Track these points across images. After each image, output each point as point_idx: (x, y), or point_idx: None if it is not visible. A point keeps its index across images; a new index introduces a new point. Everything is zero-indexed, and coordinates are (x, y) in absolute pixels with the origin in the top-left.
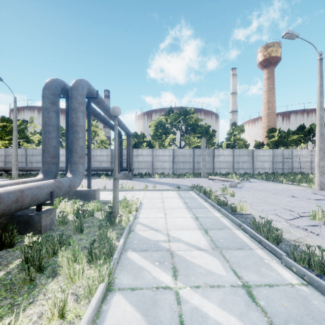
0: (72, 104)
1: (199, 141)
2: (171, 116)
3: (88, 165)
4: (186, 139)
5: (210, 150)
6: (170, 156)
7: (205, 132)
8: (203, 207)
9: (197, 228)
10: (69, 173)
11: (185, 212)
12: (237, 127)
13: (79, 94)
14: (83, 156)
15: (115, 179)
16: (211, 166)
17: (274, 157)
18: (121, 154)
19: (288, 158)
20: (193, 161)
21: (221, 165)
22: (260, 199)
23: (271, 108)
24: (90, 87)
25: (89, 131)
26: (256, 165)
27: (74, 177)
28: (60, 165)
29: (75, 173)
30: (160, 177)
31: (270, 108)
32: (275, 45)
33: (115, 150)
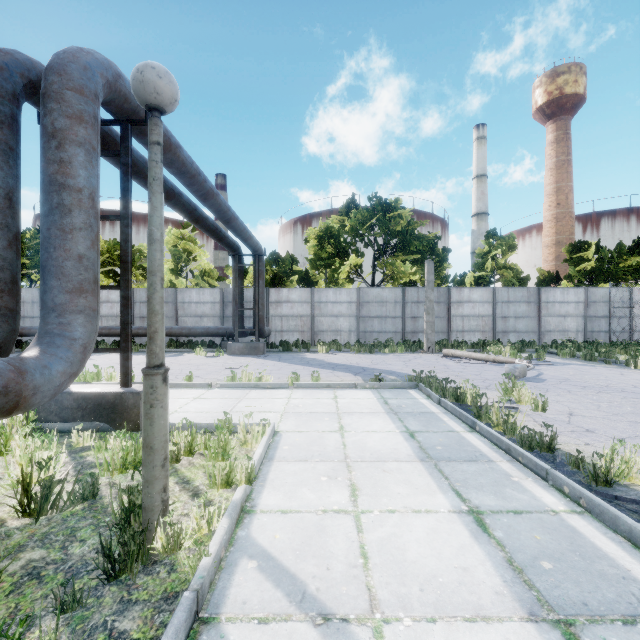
0: (47, 119)
1: (416, 271)
2: (354, 215)
3: (122, 320)
4: (387, 266)
5: (441, 289)
6: (351, 303)
7: (429, 250)
8: (476, 457)
9: (512, 601)
10: (33, 342)
11: (421, 481)
12: (499, 240)
13: (73, 86)
14: (87, 289)
15: (147, 369)
16: (443, 326)
17: (590, 306)
18: (241, 299)
19: (622, 307)
20: (402, 314)
21: (465, 323)
22: (633, 423)
23: (565, 204)
24: (119, 80)
25: (124, 220)
26: (546, 325)
27: (44, 358)
28: (112, 324)
29: (53, 342)
30: (329, 351)
31: (562, 205)
32: (573, 71)
33: (151, 246)
